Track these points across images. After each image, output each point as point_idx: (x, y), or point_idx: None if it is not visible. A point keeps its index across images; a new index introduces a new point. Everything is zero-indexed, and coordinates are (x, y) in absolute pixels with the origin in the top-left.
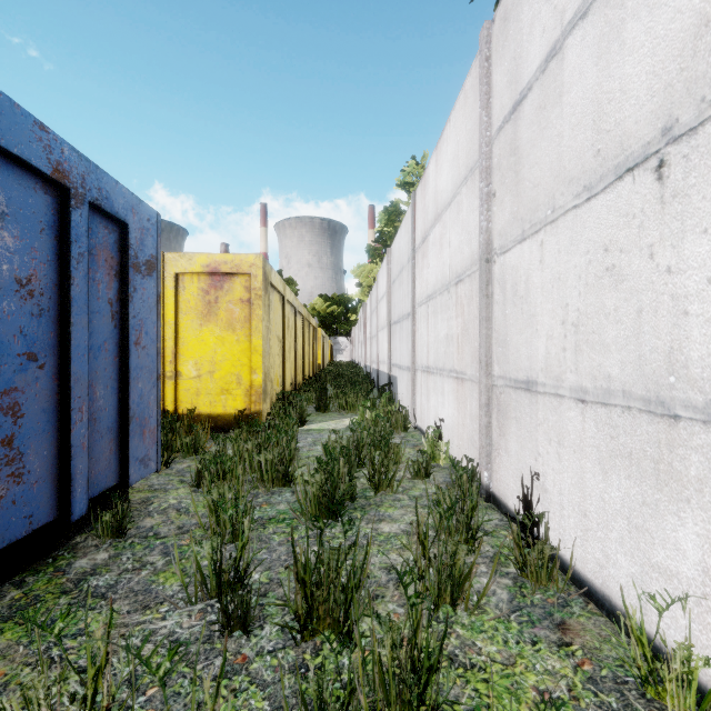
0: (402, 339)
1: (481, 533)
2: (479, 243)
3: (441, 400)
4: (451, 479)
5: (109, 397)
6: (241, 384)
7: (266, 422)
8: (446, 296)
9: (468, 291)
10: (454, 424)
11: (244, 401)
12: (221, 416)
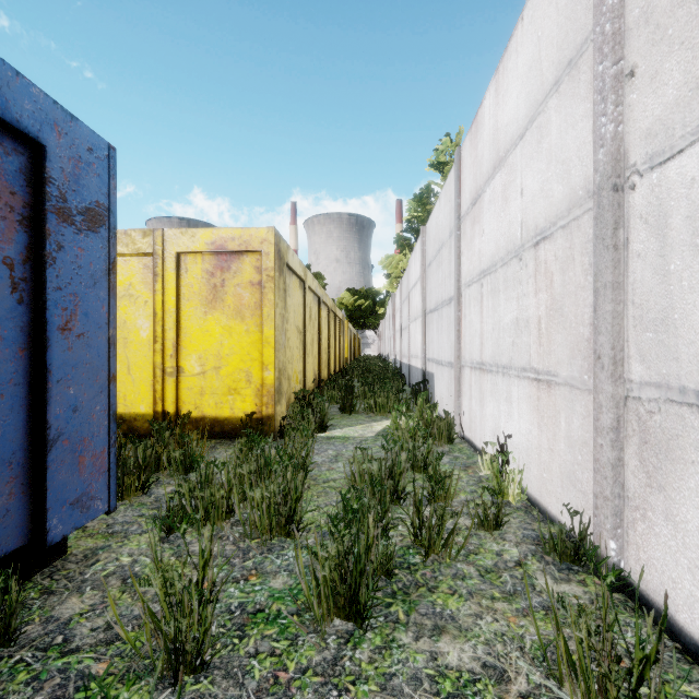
0: (441, 329)
1: (641, 688)
2: (595, 165)
3: (505, 408)
4: (541, 539)
5: (5, 411)
6: (251, 383)
7: (279, 428)
8: (514, 265)
9: (562, 250)
10: (532, 446)
11: (255, 403)
12: (228, 419)
